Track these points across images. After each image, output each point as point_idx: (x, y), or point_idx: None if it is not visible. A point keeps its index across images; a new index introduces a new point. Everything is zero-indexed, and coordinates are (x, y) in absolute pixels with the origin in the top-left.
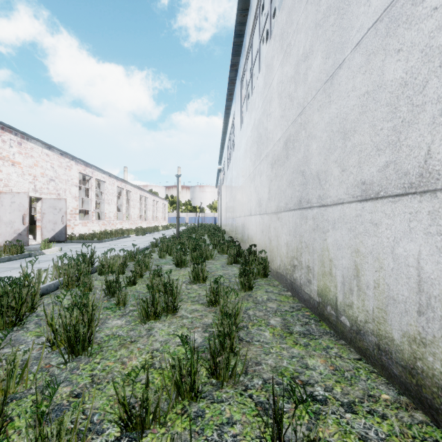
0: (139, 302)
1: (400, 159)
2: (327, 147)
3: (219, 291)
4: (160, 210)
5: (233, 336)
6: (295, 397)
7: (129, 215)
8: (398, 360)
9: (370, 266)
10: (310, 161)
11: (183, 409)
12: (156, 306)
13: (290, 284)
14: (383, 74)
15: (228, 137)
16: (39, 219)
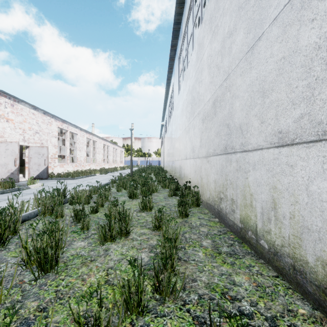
0: (98, 228)
1: (314, 111)
2: (248, 104)
3: (162, 219)
4: (118, 156)
5: (173, 257)
6: (231, 324)
7: (95, 159)
8: (312, 280)
9: (286, 201)
10: (234, 116)
11: (131, 323)
12: (112, 231)
13: (217, 213)
14: (298, 41)
15: (169, 101)
16: (27, 162)
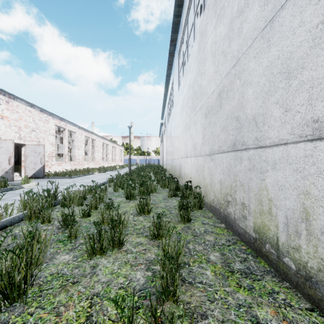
0: (85, 239)
1: None
2: (266, 90)
3: (161, 226)
4: (118, 154)
5: (176, 284)
6: None
7: (94, 157)
8: None
9: None
10: (245, 106)
11: None
12: (102, 242)
13: (224, 217)
14: None
15: (169, 98)
16: (23, 161)
